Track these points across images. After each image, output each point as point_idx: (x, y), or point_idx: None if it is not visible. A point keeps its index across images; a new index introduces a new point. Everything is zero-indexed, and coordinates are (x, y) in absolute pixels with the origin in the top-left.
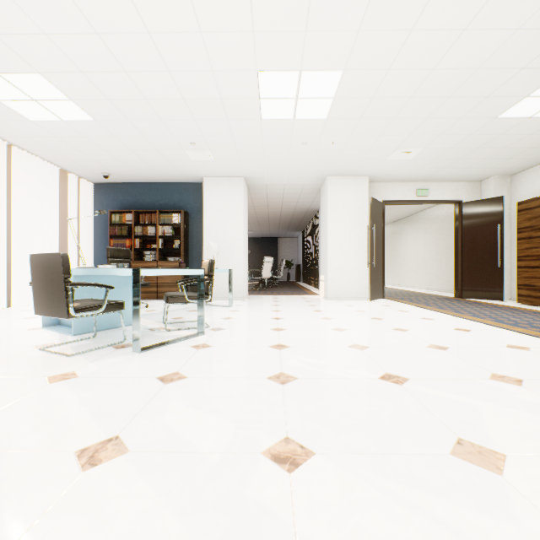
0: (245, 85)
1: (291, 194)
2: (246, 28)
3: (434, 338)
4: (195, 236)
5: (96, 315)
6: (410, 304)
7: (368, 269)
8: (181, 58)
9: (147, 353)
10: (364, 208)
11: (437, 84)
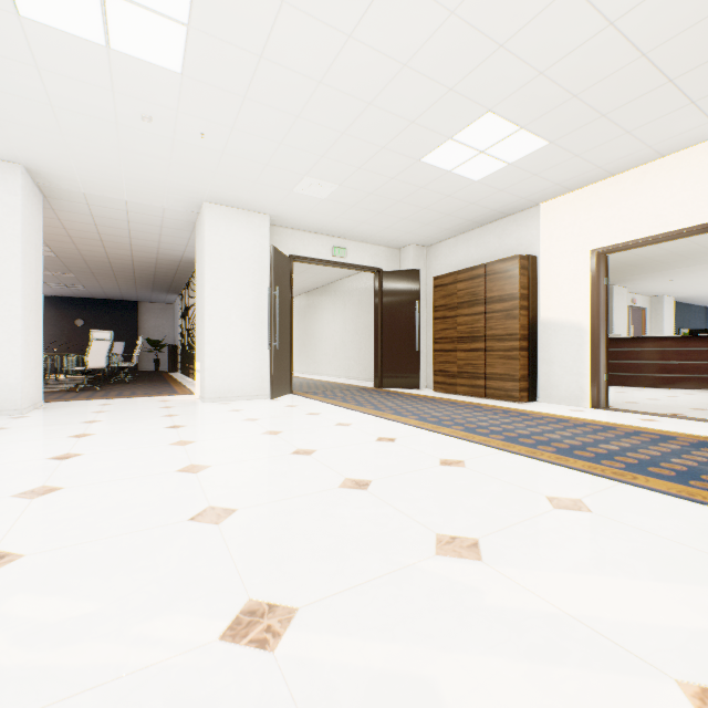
0: None
1: (144, 224)
2: None
3: (351, 464)
4: None
5: None
6: (324, 401)
7: (269, 353)
8: None
9: None
10: (264, 262)
11: (356, 72)
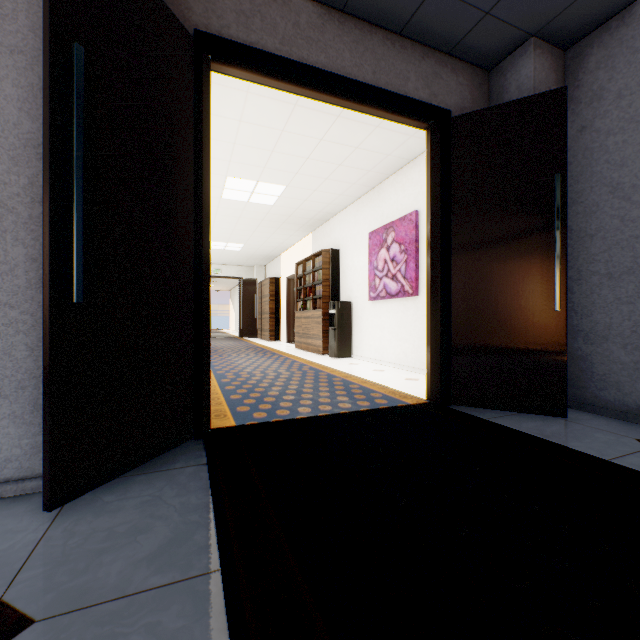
0: None
1: None
2: None
3: None
4: None
5: None
6: None
7: None
8: None
9: None
10: None
11: None
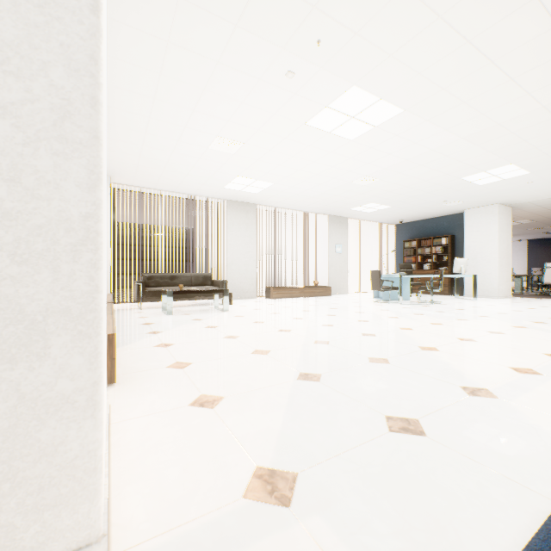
0: (457, 182)
1: None
2: (443, 175)
3: None
4: (459, 251)
5: (390, 294)
6: None
7: None
8: (421, 186)
9: (403, 305)
10: None
11: None
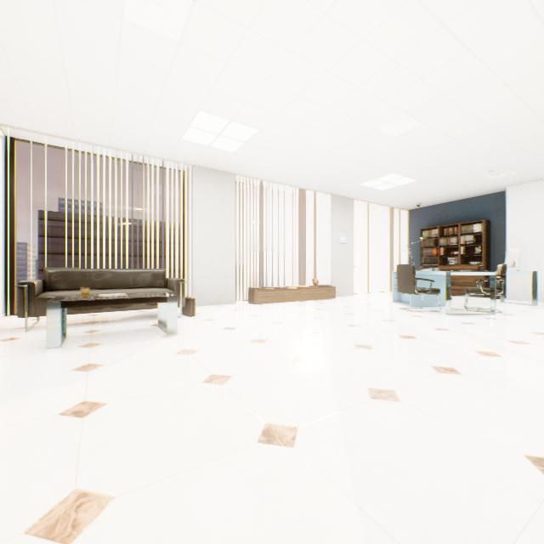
0: (535, 131)
1: None
2: (525, 112)
3: None
4: (497, 241)
5: (421, 297)
6: None
7: None
8: (476, 140)
9: (453, 316)
10: None
11: None
